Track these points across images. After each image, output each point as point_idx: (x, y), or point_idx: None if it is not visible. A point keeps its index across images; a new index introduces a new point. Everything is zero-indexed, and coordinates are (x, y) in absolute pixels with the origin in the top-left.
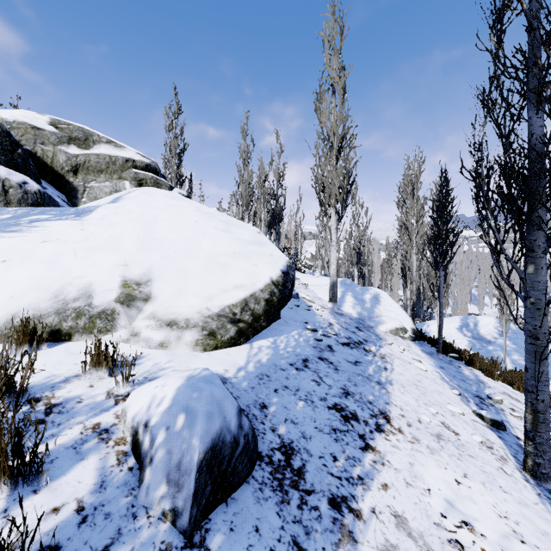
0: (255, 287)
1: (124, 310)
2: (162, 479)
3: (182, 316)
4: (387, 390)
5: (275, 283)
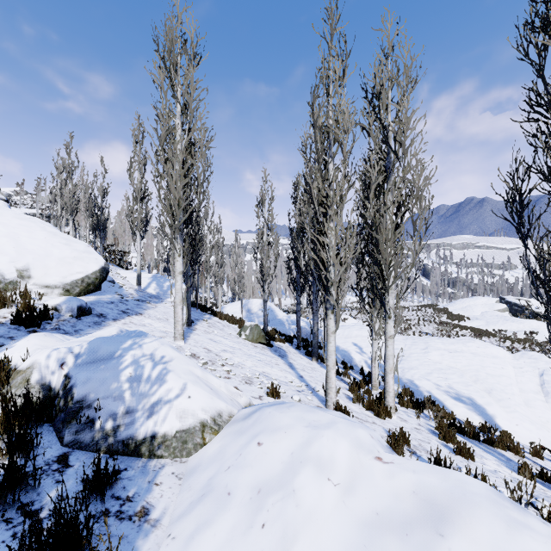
0: (88, 273)
1: (22, 281)
2: (67, 311)
3: (52, 284)
4: (148, 311)
5: (98, 271)
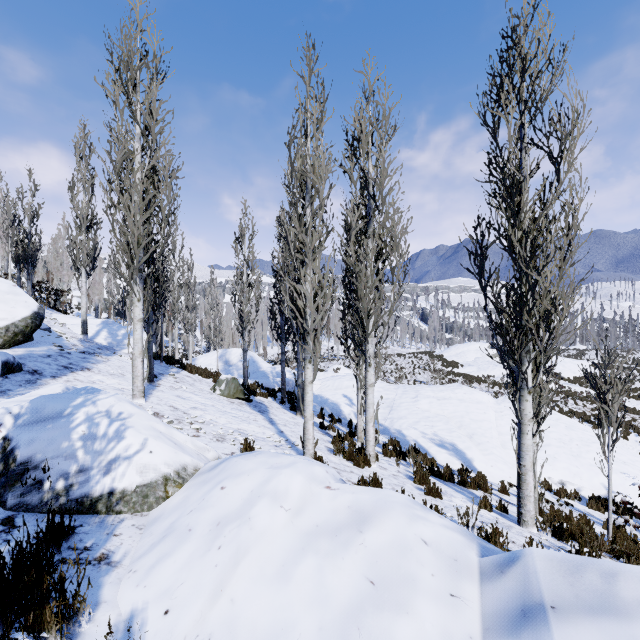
0: (15, 319)
1: None
2: None
3: None
4: (98, 365)
5: (29, 318)
